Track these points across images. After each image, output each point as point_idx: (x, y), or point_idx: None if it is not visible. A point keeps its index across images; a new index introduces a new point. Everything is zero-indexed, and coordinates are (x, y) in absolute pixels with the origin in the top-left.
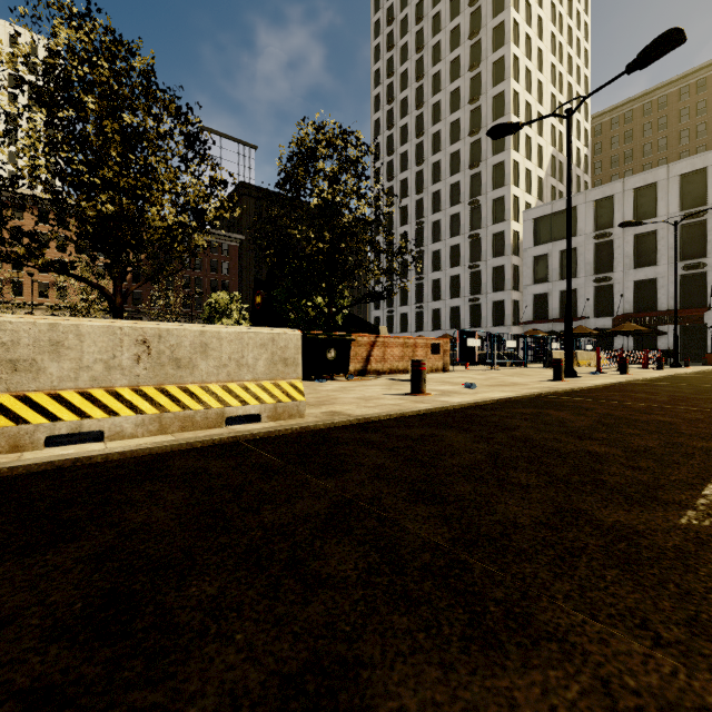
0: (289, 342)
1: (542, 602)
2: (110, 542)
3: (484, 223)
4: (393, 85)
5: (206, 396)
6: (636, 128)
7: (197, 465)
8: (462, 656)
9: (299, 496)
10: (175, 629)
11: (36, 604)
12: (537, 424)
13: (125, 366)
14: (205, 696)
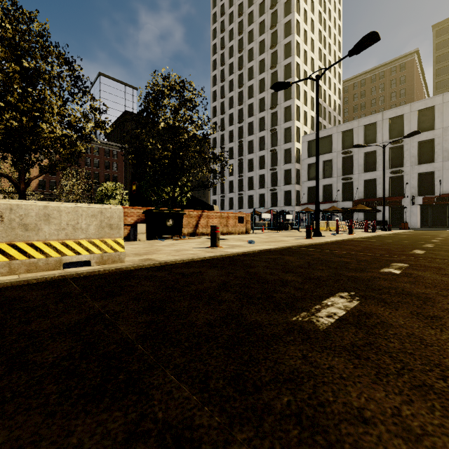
0: (114, 213)
1: (157, 371)
2: None
3: (279, 142)
4: (224, 54)
5: (48, 249)
6: (367, 90)
7: (19, 294)
8: (68, 408)
9: (69, 312)
10: None
11: None
12: (270, 264)
13: None
14: None
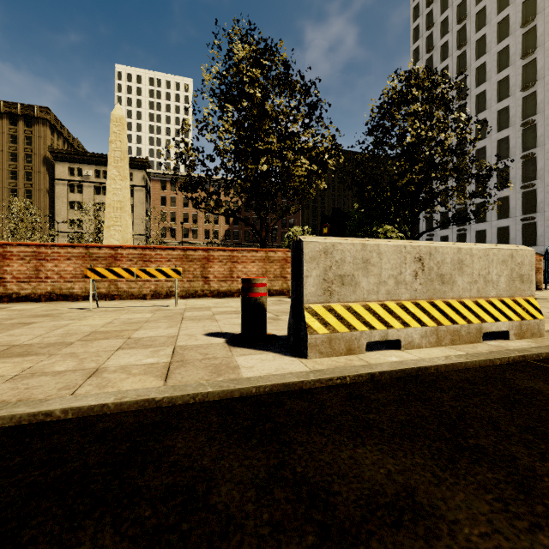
0: (524, 258)
1: None
2: None
3: (540, 141)
4: (432, 34)
5: (465, 311)
6: None
7: None
8: None
9: None
10: None
11: None
12: None
13: (407, 281)
14: None
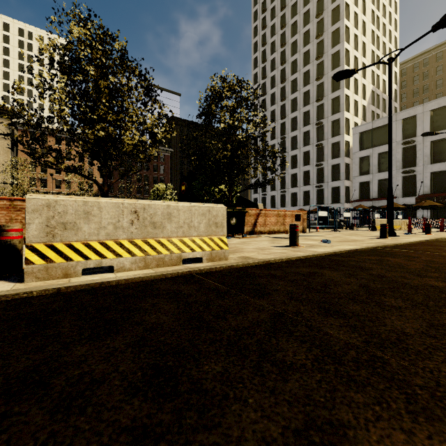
0: (219, 212)
1: None
2: (141, 334)
3: (326, 136)
4: (266, 51)
5: (170, 246)
6: (431, 69)
7: (173, 288)
8: (415, 425)
9: (247, 309)
10: (206, 392)
11: (113, 371)
12: (384, 266)
13: (124, 227)
14: (247, 440)
